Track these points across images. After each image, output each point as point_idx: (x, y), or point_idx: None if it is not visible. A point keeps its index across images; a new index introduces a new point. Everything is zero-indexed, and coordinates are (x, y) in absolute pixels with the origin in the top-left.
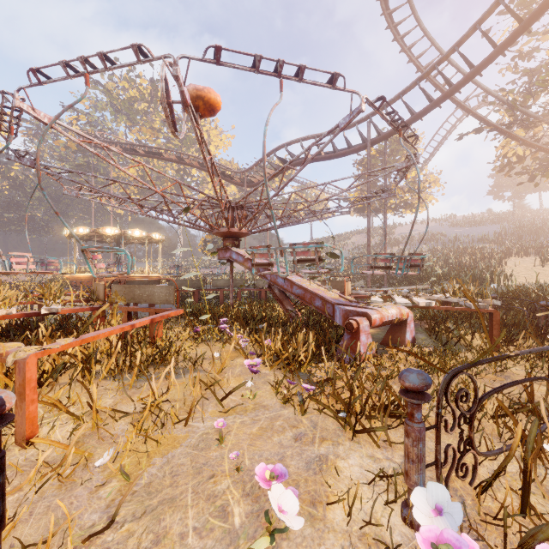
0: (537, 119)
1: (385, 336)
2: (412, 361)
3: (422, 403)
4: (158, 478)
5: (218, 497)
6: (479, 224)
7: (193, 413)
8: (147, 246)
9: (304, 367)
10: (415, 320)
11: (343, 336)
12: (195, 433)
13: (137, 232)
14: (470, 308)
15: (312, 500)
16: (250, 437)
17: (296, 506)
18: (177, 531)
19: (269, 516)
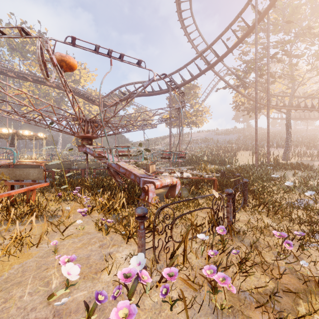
0: (249, 85)
1: (166, 193)
2: (174, 205)
3: (142, 221)
4: (14, 274)
5: (47, 277)
6: (229, 134)
7: (42, 239)
8: (35, 141)
9: (117, 211)
10: (186, 184)
11: (141, 194)
12: (43, 250)
13: (27, 132)
14: (205, 177)
15: (96, 272)
16: (75, 249)
17: (78, 272)
18: (18, 295)
19: (71, 281)
